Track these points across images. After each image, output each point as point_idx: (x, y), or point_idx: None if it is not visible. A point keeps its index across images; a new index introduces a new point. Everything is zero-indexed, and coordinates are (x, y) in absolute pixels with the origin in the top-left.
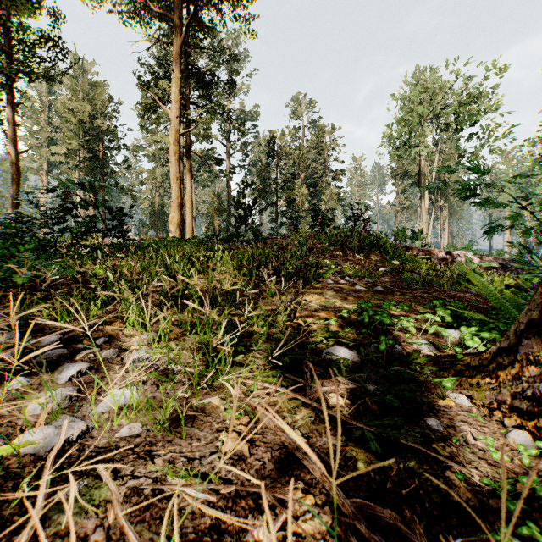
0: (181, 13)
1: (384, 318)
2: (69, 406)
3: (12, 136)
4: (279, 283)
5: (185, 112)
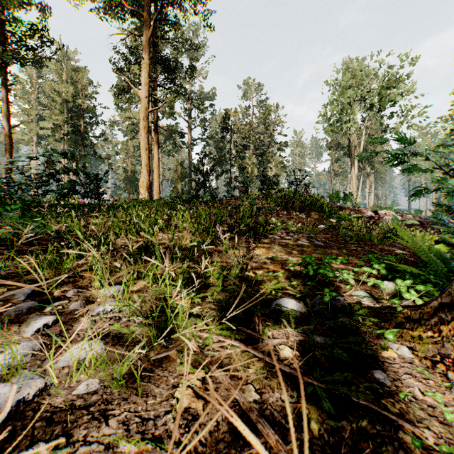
0: (150, 9)
1: (327, 272)
2: (31, 360)
3: (5, 113)
4: (232, 238)
5: (153, 92)
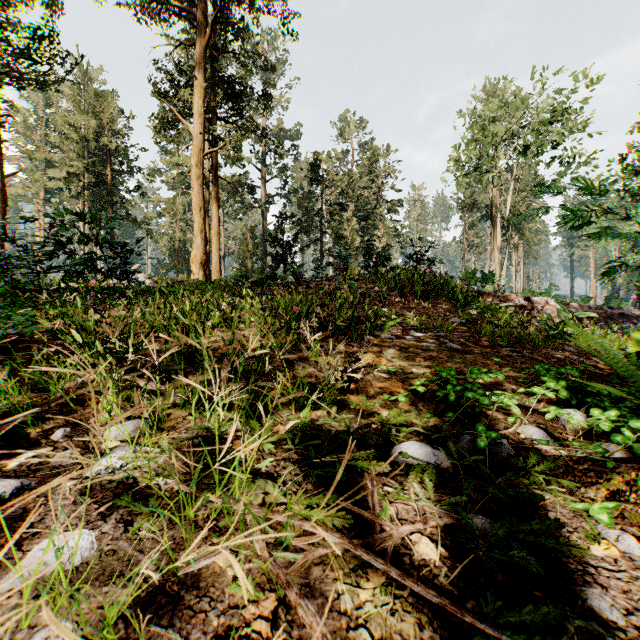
0: (205, 7)
1: (479, 397)
2: None
3: None
4: (325, 339)
5: (211, 127)
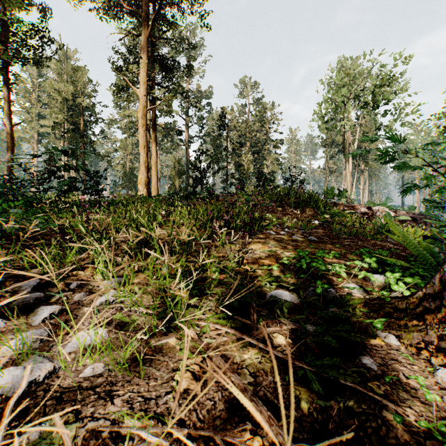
0: (148, 10)
1: (319, 265)
2: (40, 346)
3: (7, 111)
4: (228, 233)
5: (151, 91)
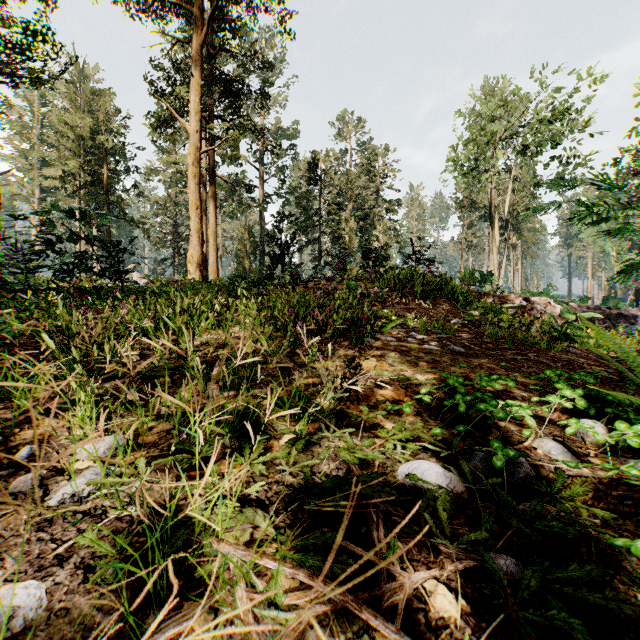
0: (202, 4)
1: (493, 409)
2: None
3: None
4: (323, 341)
5: (208, 125)
